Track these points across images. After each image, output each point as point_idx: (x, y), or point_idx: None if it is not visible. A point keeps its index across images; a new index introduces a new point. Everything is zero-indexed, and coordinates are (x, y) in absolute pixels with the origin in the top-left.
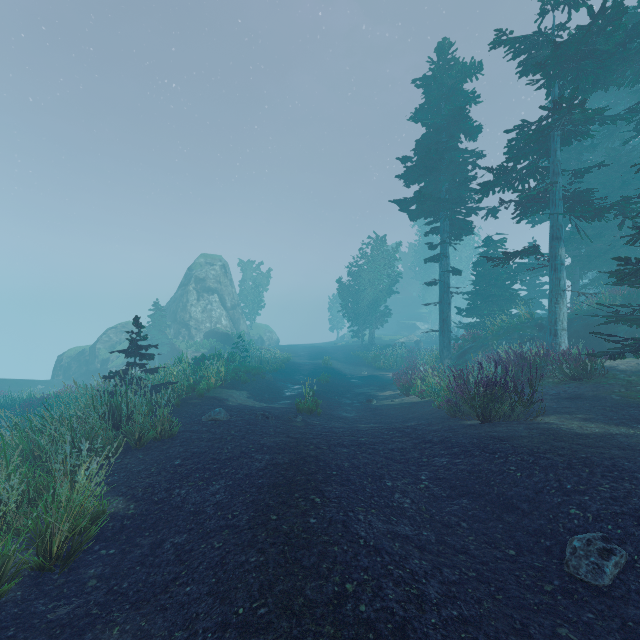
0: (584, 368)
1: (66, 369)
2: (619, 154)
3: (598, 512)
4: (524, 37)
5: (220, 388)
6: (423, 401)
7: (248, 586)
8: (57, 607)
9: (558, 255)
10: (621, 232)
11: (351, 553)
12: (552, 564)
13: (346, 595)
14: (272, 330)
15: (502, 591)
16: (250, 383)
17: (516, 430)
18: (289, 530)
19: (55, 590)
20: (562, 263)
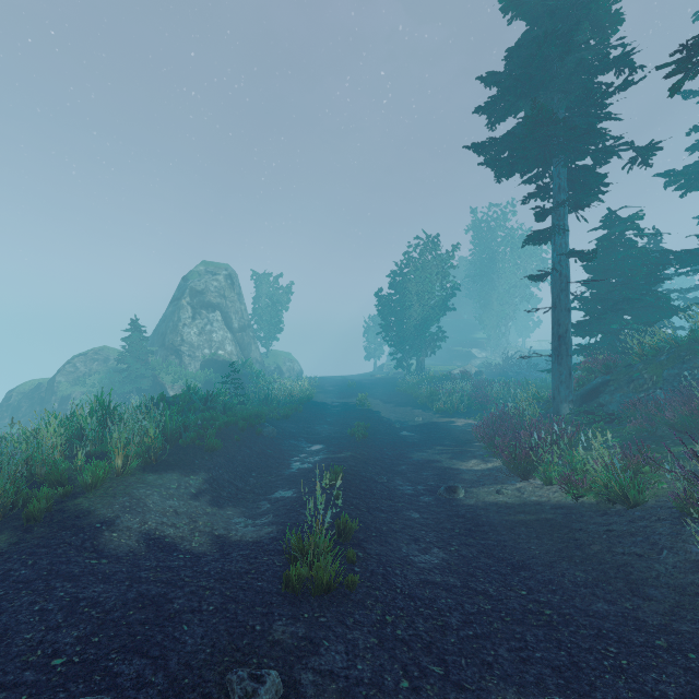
0: None
1: (14, 409)
2: None
3: None
4: None
5: (140, 472)
6: (585, 507)
7: None
8: None
9: None
10: None
11: None
12: None
13: None
14: (294, 359)
15: None
16: (228, 447)
17: None
18: None
19: None
20: None
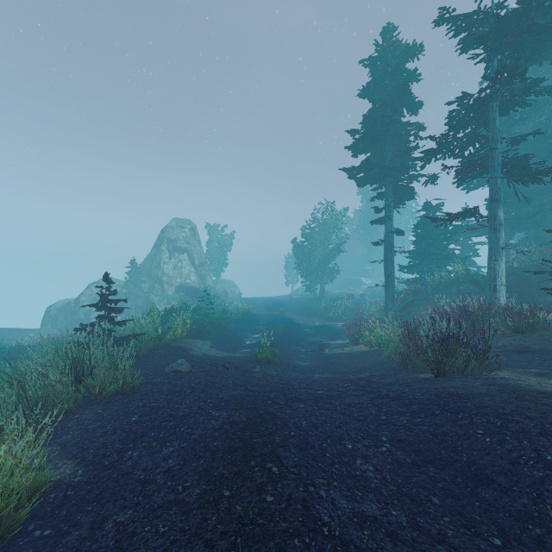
0: (526, 321)
1: (54, 319)
2: (545, 127)
3: None
4: (465, 15)
5: (186, 338)
6: (371, 350)
7: None
8: None
9: (497, 216)
10: (547, 197)
11: (314, 549)
12: None
13: None
14: (235, 285)
15: None
16: (214, 333)
17: (473, 386)
18: (243, 512)
19: None
20: (501, 223)
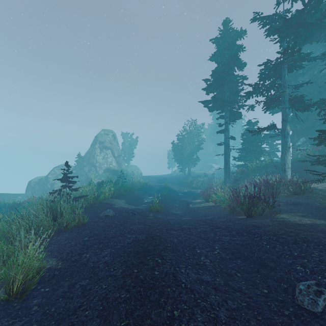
0: (300, 188)
1: (33, 188)
2: (317, 77)
3: (312, 269)
4: (268, 16)
5: (111, 198)
6: (216, 205)
7: (119, 312)
8: (14, 323)
9: (286, 129)
10: (318, 118)
11: (177, 292)
12: (288, 298)
13: (174, 318)
14: (138, 168)
15: (261, 314)
16: (126, 195)
17: (265, 222)
18: (143, 278)
19: (14, 312)
20: (288, 133)
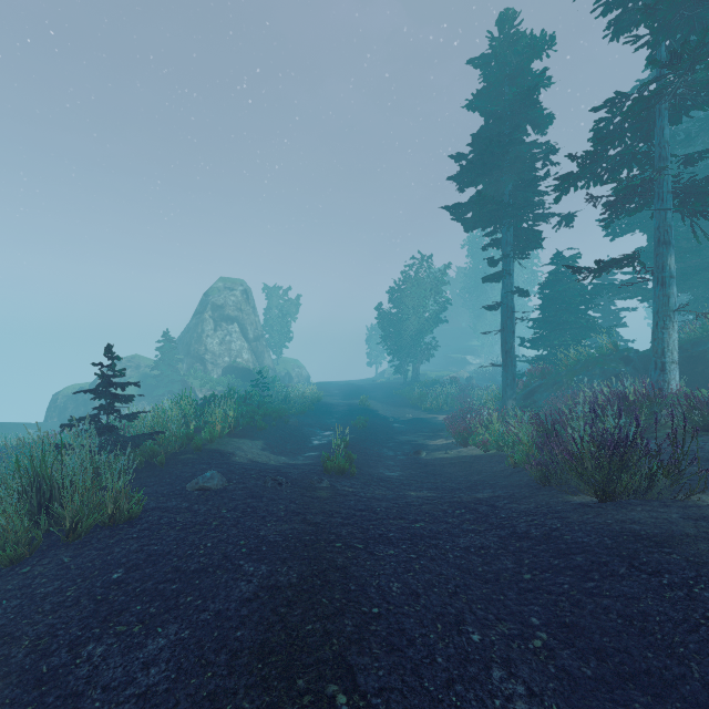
0: None
1: (61, 410)
2: None
3: None
4: None
5: (228, 437)
6: (487, 454)
7: None
8: None
9: (666, 265)
10: None
11: None
12: None
13: None
14: (302, 365)
15: None
16: (269, 429)
17: (669, 521)
18: None
19: None
20: (672, 275)
